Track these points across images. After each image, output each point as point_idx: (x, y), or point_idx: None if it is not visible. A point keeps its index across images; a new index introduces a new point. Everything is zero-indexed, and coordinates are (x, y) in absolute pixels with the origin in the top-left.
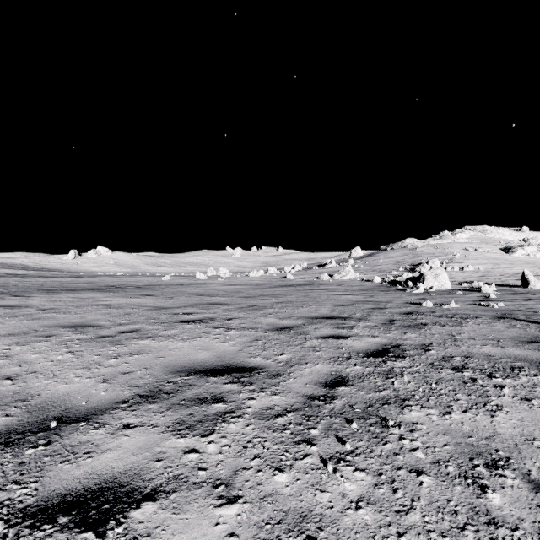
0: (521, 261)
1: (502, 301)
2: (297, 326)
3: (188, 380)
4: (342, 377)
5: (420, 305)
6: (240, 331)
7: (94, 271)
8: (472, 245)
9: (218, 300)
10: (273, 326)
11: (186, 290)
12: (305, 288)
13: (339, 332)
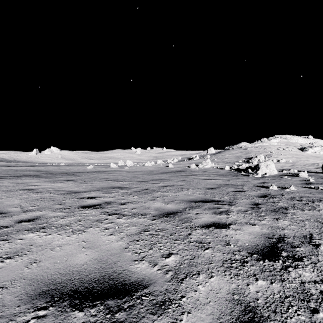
0: (312, 156)
1: (321, 184)
2: (180, 212)
3: (41, 322)
4: (251, 309)
5: (268, 188)
6: (130, 218)
7: (48, 162)
8: (281, 147)
9: (119, 184)
10: (160, 211)
11: (100, 176)
12: (182, 174)
13: (219, 219)
